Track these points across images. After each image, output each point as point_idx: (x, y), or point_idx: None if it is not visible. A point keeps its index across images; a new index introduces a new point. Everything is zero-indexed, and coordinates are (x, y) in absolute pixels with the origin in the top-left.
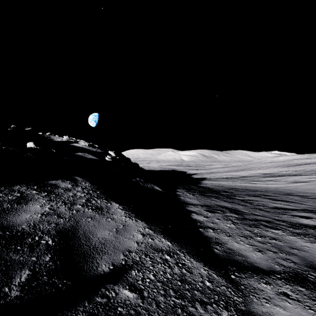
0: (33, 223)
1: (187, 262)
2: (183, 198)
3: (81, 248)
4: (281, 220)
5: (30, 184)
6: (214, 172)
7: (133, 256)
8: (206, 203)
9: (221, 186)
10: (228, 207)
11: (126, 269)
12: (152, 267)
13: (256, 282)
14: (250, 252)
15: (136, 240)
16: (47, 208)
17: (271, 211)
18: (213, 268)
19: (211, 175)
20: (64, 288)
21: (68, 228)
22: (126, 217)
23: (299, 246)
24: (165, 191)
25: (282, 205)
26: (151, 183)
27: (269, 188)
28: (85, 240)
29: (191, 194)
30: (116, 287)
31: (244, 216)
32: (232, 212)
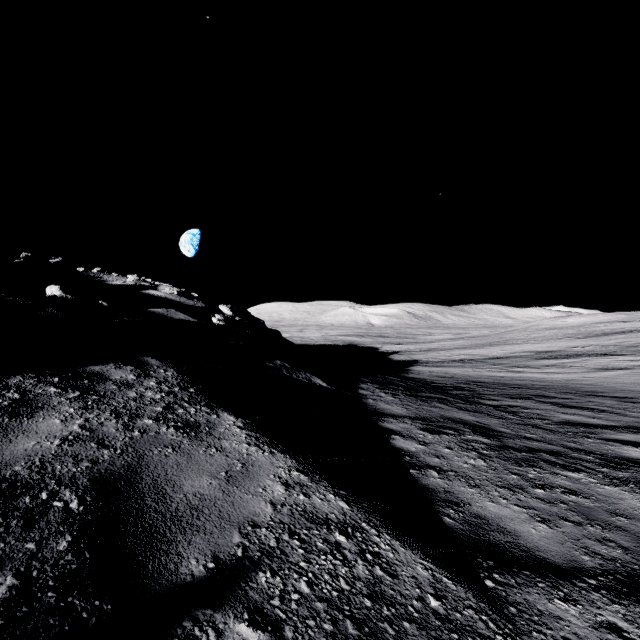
0: (40, 460)
1: (386, 551)
2: (373, 403)
3: (145, 518)
4: (582, 451)
5: (46, 373)
6: (434, 349)
7: (262, 538)
8: (421, 413)
9: (451, 377)
10: (469, 421)
11: (244, 570)
12: (306, 564)
13: (543, 598)
14: (522, 524)
15: (269, 497)
16: (77, 426)
17: (558, 429)
18: (444, 564)
19: (428, 355)
20: (93, 621)
21: (120, 471)
22: (249, 445)
23: (630, 509)
24: (335, 387)
25: (580, 417)
26: (307, 371)
27: (550, 382)
28: (154, 498)
29: (390, 394)
30: (219, 615)
31: (503, 440)
32: (478, 432)
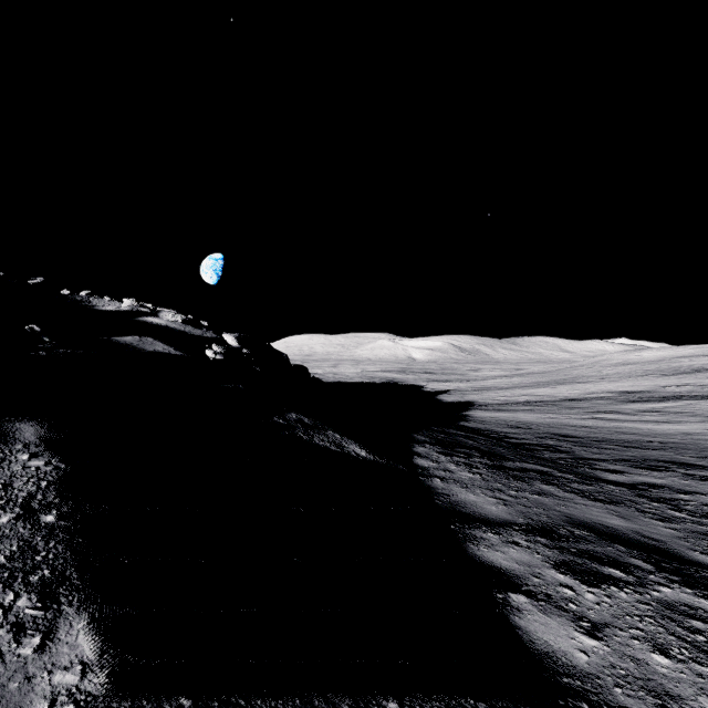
0: None
1: None
2: (443, 488)
3: None
4: None
5: None
6: (490, 388)
7: None
8: (532, 514)
9: (528, 428)
10: (623, 532)
11: None
12: None
13: None
14: None
15: None
16: None
17: None
18: None
19: (484, 395)
20: None
21: None
22: None
23: None
24: (379, 458)
25: None
26: (336, 429)
27: (667, 437)
28: None
29: (463, 465)
30: None
31: None
32: (668, 570)
